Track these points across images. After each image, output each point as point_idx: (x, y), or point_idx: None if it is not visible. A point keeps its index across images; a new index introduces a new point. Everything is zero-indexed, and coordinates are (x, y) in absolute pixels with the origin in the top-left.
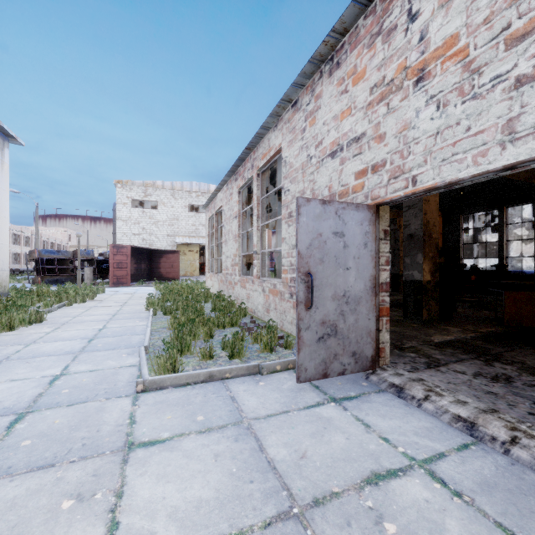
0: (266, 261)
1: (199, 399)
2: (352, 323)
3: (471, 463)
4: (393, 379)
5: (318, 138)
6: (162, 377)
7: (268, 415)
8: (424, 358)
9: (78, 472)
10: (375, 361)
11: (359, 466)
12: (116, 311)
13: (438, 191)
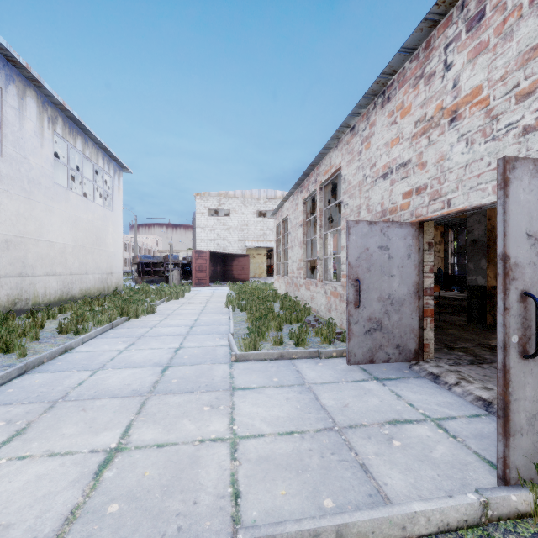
0: (331, 263)
1: (274, 369)
2: (396, 320)
3: (476, 424)
4: (432, 369)
5: (372, 161)
6: (248, 353)
7: (323, 383)
8: (471, 356)
9: (207, 396)
10: (418, 354)
11: (385, 415)
12: (203, 307)
13: (471, 211)
